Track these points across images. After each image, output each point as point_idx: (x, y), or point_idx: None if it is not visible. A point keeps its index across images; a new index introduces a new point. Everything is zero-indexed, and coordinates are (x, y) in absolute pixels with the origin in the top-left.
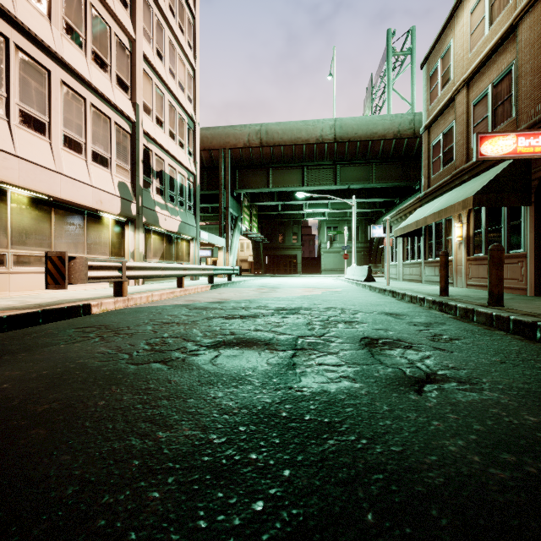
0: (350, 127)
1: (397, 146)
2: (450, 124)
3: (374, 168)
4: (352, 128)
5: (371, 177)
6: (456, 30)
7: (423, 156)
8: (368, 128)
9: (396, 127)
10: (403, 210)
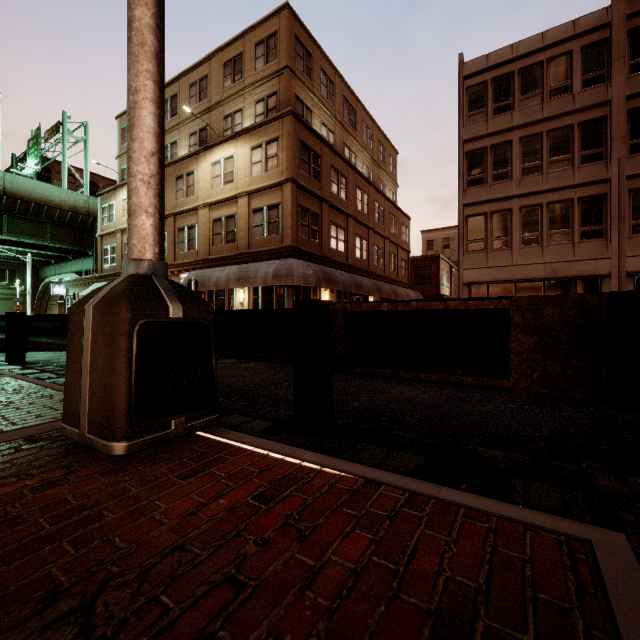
0: (24, 186)
1: (74, 217)
2: (114, 244)
3: (49, 228)
4: (26, 188)
5: (46, 235)
6: (117, 198)
7: (99, 252)
8: (44, 193)
9: (72, 202)
10: (84, 280)
